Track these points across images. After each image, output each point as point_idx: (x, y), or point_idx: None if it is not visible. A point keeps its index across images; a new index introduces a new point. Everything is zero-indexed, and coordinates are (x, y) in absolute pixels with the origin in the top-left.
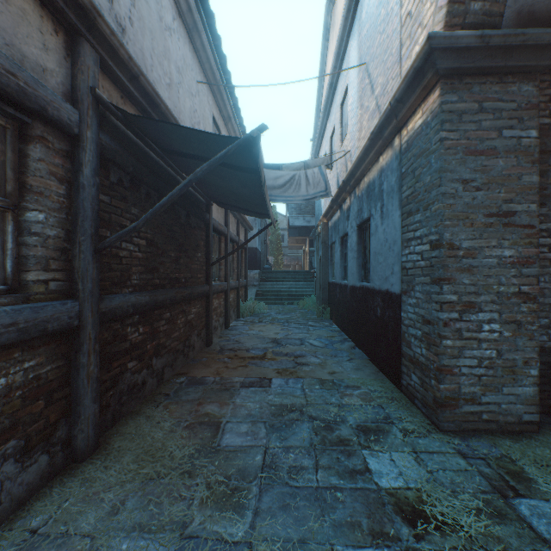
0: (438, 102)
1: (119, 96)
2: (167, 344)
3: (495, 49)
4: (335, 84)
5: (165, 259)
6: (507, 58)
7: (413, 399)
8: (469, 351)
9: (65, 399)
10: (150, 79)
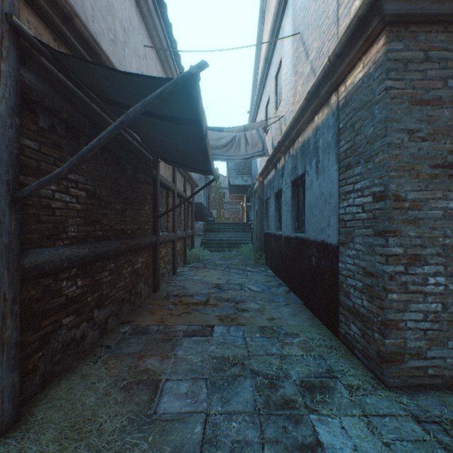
0: (383, 50)
1: (51, 38)
2: (111, 295)
3: None
4: (270, 59)
5: (109, 211)
6: None
7: (353, 349)
8: (415, 305)
9: None
10: (91, 30)
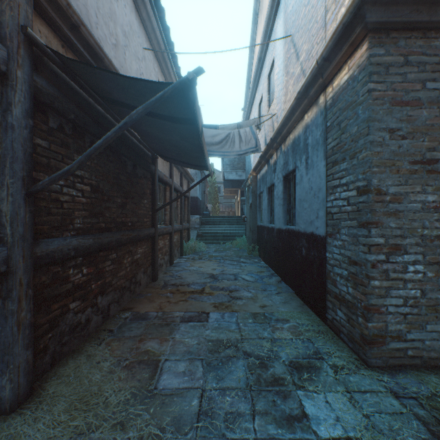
0: (366, 55)
1: (59, 45)
2: (113, 283)
3: (421, 3)
4: (263, 59)
5: (111, 204)
6: (432, 13)
7: (339, 333)
8: (395, 291)
9: None
10: (94, 36)
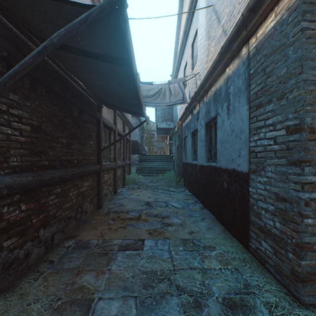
0: None
1: None
2: (57, 215)
3: None
4: (187, 32)
5: (55, 144)
6: None
7: (264, 263)
8: None
9: None
10: None
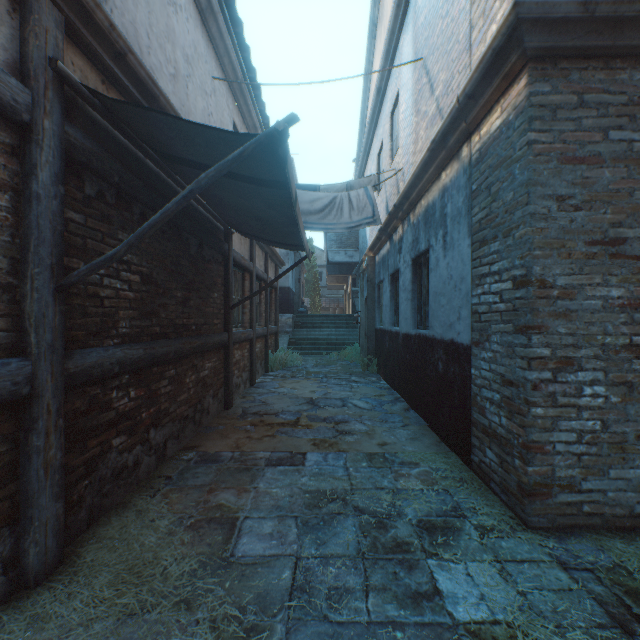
0: (525, 93)
1: (98, 80)
2: (171, 410)
3: (602, 22)
4: (383, 90)
5: (168, 300)
6: (616, 35)
7: (488, 482)
8: (566, 422)
9: (8, 499)
10: (146, 64)
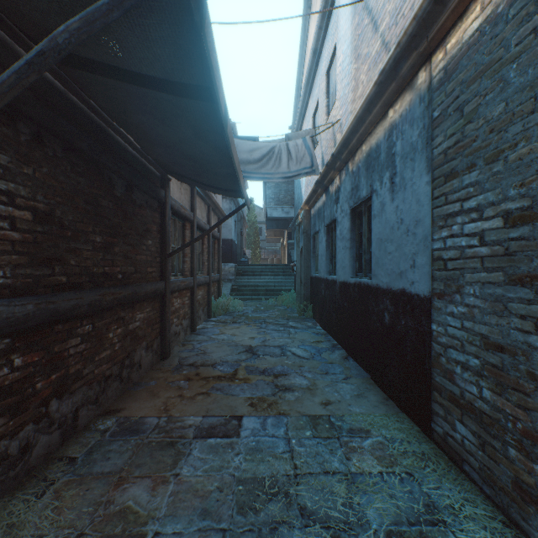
0: None
1: None
2: (85, 372)
3: None
4: (319, 50)
5: (81, 245)
6: None
7: (460, 463)
8: None
9: None
10: None
